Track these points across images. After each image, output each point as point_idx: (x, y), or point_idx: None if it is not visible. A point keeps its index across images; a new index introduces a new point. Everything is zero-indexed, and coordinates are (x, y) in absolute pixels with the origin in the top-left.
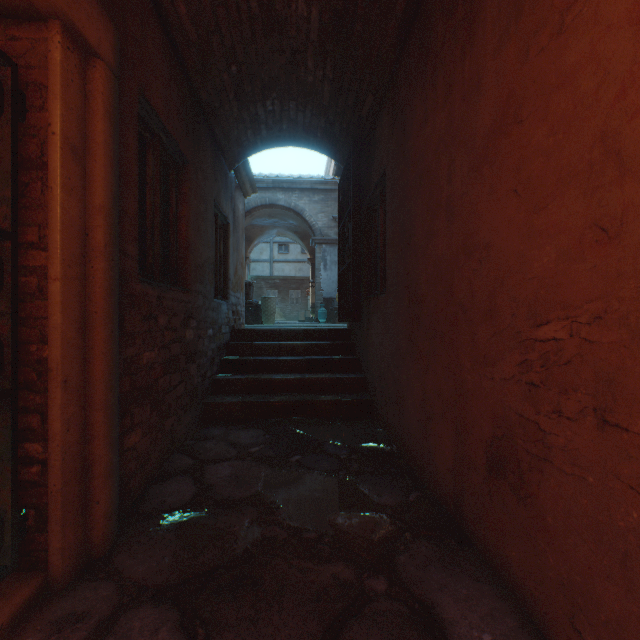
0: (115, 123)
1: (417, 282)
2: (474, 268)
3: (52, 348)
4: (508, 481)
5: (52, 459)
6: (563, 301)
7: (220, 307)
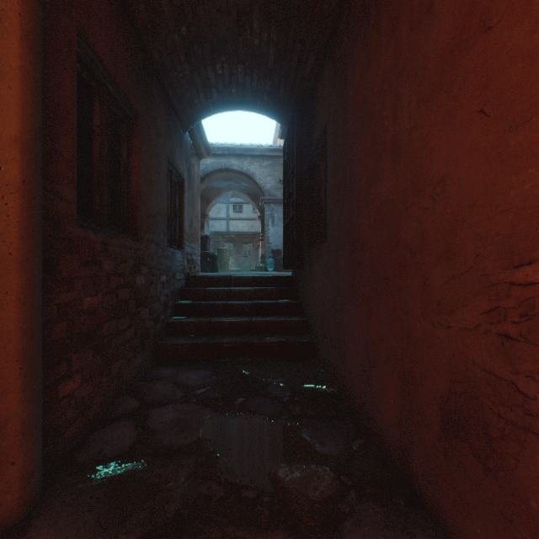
0: (38, 51)
1: (359, 228)
2: (425, 207)
3: None
4: (471, 446)
5: None
6: None
7: (174, 255)
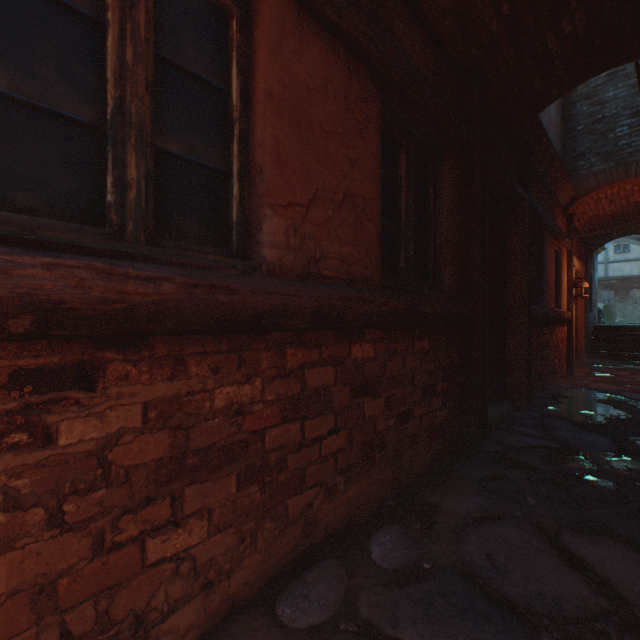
0: None
1: None
2: None
3: (577, 326)
4: None
5: (577, 344)
6: None
7: (590, 316)
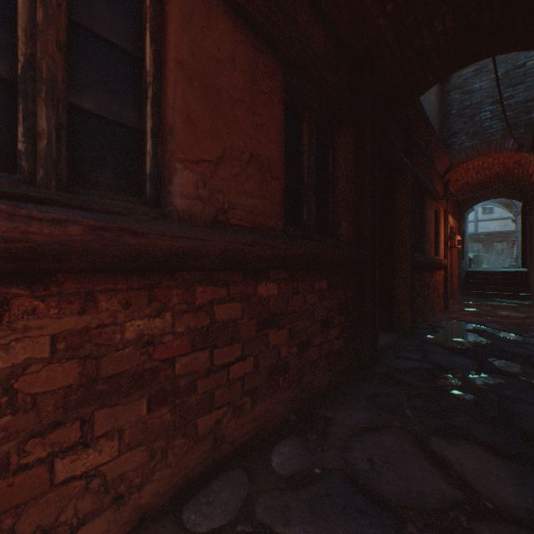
0: None
1: (533, 258)
2: None
3: (452, 271)
4: None
5: (452, 285)
6: None
7: (462, 263)
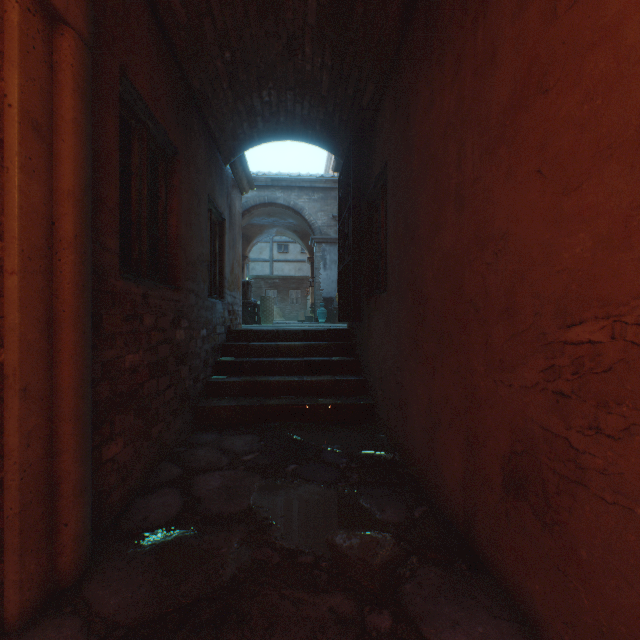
0: (88, 100)
1: (422, 279)
2: (488, 262)
3: (8, 352)
4: (530, 503)
5: (8, 479)
6: (602, 297)
7: (215, 306)
